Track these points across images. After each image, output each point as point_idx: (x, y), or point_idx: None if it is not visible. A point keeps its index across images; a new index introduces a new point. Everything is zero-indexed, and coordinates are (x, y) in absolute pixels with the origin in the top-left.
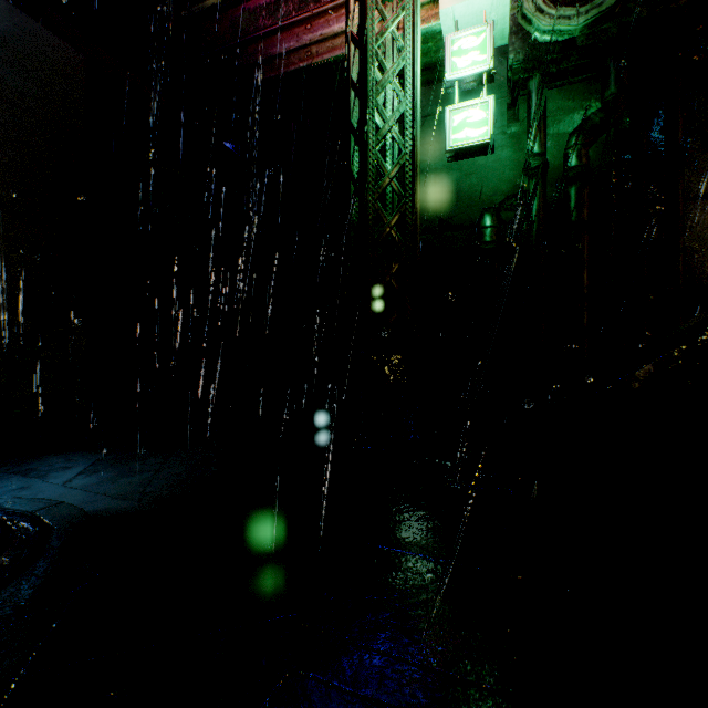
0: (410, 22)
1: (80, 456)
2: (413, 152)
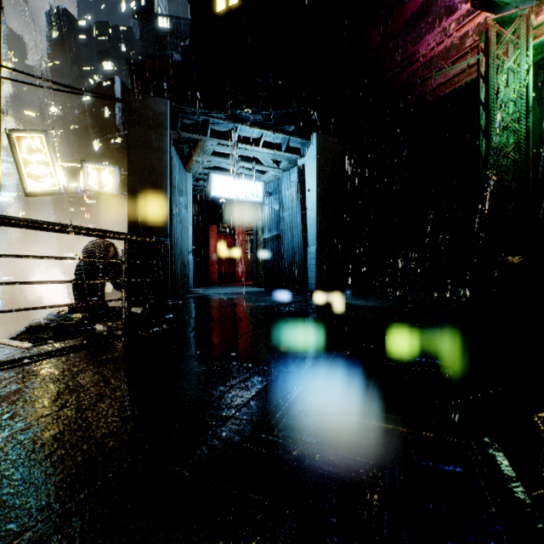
0: (524, 54)
1: (348, 298)
2: (525, 132)
